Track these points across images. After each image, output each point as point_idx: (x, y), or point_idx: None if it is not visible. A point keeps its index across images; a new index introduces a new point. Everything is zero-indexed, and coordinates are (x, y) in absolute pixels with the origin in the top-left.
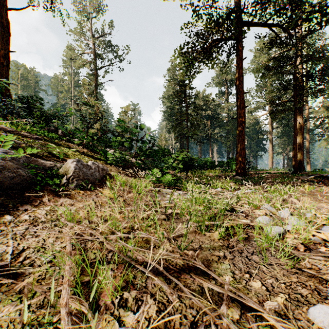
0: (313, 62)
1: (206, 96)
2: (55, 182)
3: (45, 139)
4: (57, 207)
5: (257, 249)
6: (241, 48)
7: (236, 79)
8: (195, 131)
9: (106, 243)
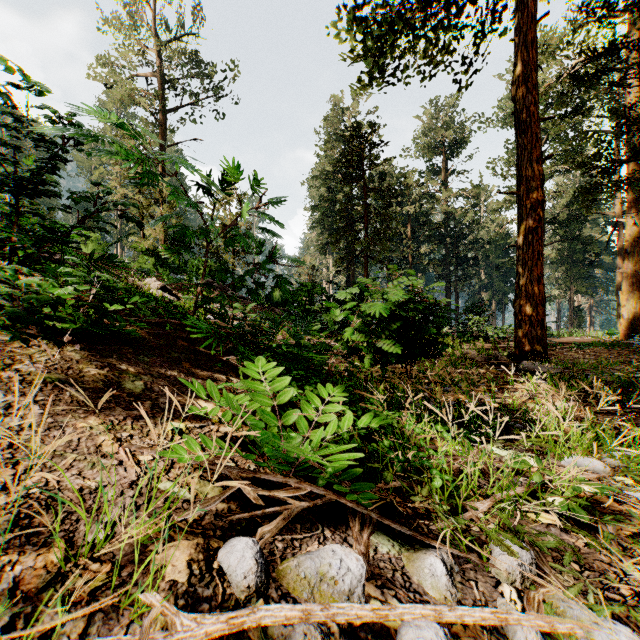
0: None
1: (404, 175)
2: None
3: None
4: None
5: None
6: None
7: (518, 81)
8: (385, 244)
9: None
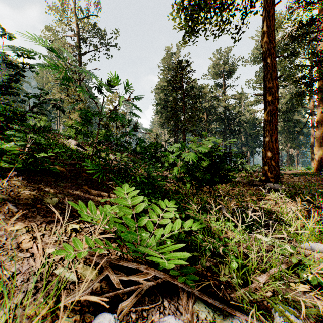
0: None
1: (203, 88)
2: None
3: None
4: None
5: None
6: None
7: (264, 36)
8: (194, 122)
9: None
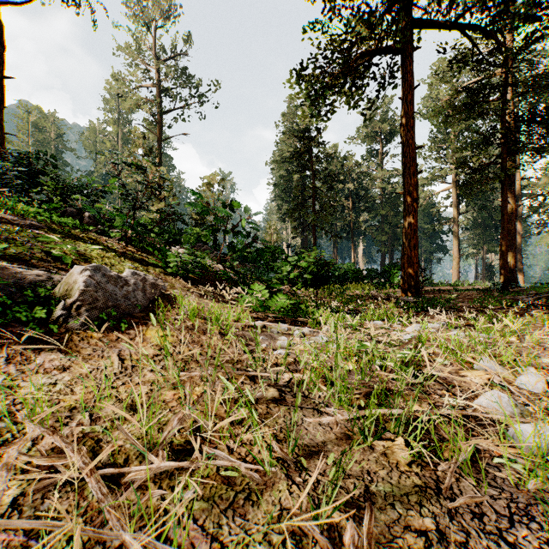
0: (529, 101)
1: (346, 159)
2: (35, 316)
3: (52, 227)
4: (2, 387)
5: (546, 526)
6: (412, 67)
7: (403, 123)
8: (328, 217)
9: (105, 509)
